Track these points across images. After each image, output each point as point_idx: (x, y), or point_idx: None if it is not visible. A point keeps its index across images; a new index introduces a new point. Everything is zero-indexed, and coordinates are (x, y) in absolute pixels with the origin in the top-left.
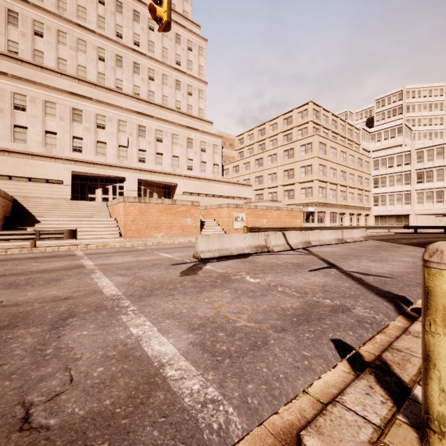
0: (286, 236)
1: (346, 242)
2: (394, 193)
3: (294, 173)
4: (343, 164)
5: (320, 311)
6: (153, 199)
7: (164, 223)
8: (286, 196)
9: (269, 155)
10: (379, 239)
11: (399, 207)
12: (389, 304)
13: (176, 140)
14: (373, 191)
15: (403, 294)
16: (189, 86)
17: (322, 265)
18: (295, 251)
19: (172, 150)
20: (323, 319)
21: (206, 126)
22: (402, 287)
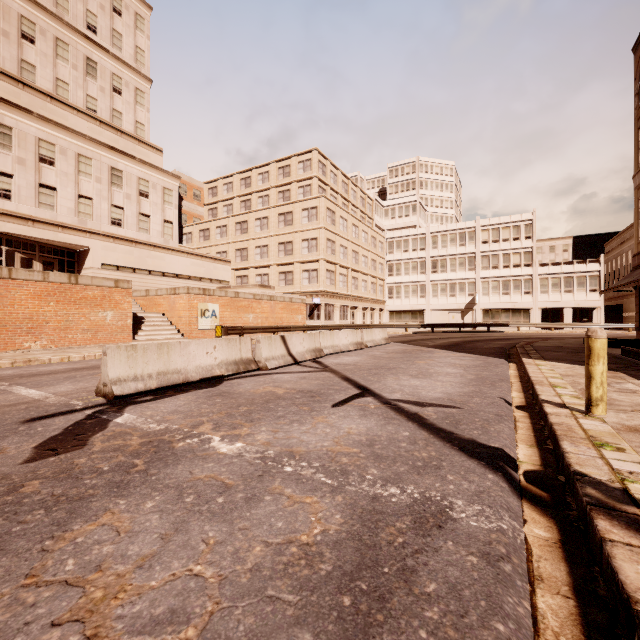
0: (287, 342)
1: (367, 346)
2: (409, 283)
3: (293, 247)
4: (356, 242)
5: (394, 539)
6: (21, 271)
7: (50, 320)
8: (282, 281)
9: (257, 218)
10: (401, 341)
11: (415, 301)
12: (496, 476)
13: (87, 167)
14: (387, 280)
15: (496, 443)
16: (116, 77)
17: (350, 392)
18: (302, 366)
19: (77, 185)
20: (414, 575)
21: (150, 154)
22: (483, 426)
